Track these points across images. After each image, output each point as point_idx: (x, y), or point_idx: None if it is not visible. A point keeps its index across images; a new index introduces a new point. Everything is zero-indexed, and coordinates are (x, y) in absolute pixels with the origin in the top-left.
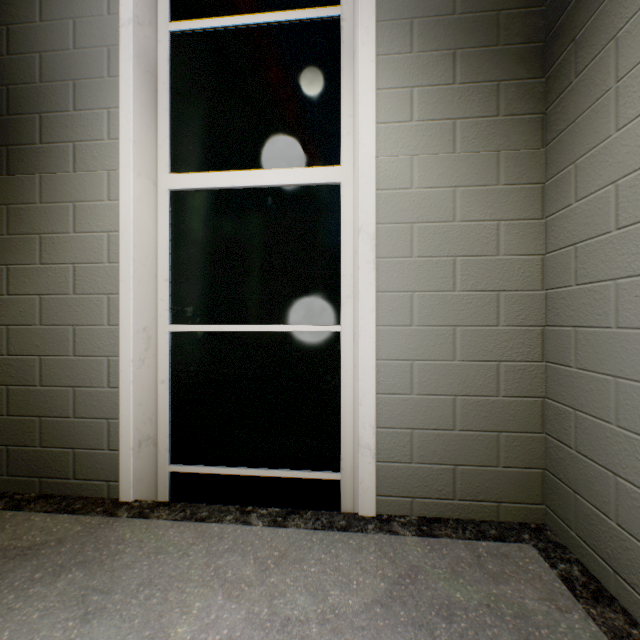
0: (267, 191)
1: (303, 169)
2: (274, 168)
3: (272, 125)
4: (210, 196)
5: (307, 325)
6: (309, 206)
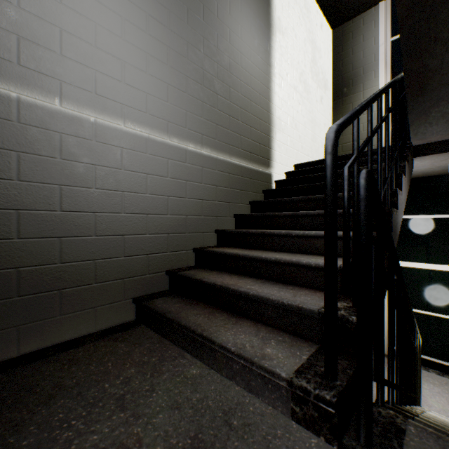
0: (429, 270)
1: (446, 266)
2: (433, 263)
3: (432, 249)
4: (406, 268)
5: (448, 316)
6: (448, 277)
